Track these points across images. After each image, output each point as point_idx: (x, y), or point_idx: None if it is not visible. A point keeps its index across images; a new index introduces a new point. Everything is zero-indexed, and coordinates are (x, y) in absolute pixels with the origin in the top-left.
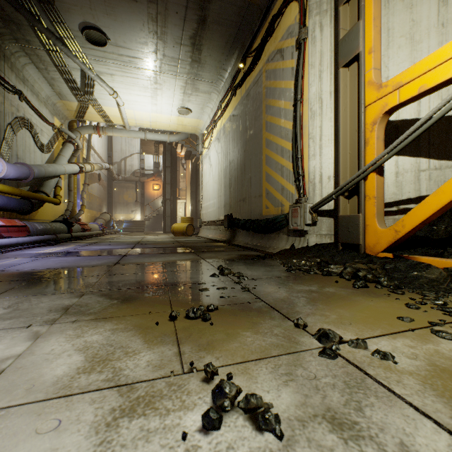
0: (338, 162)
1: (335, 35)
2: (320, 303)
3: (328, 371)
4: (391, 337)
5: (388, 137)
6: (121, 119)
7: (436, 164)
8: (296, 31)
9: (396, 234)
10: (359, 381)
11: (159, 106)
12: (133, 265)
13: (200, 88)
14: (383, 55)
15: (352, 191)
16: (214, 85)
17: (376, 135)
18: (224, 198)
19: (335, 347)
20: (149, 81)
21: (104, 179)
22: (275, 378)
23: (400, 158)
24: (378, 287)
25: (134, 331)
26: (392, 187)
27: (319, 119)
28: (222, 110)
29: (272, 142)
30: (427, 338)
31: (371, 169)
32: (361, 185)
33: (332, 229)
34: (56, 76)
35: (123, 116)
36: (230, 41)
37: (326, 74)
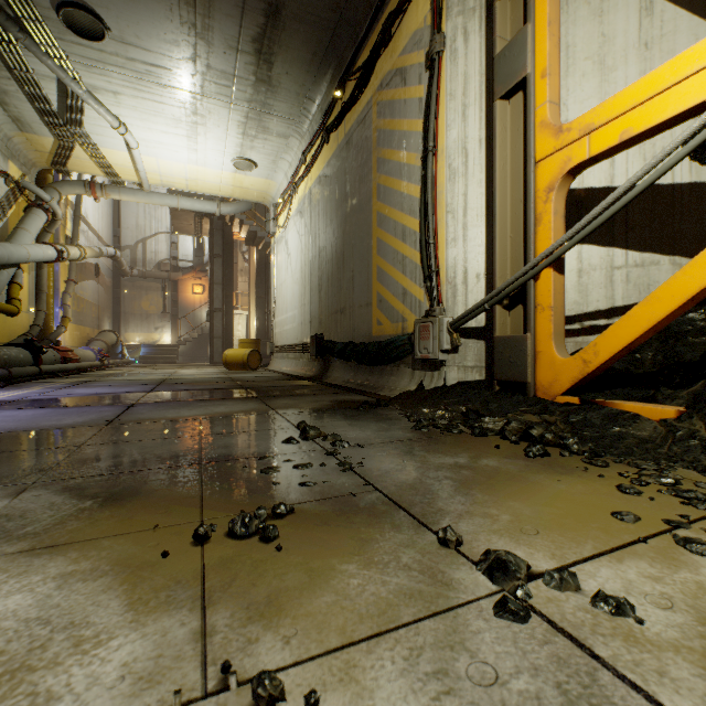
0: (494, 251)
1: (487, 49)
2: (478, 490)
3: (519, 656)
4: (614, 558)
5: (566, 214)
6: (134, 171)
7: (636, 258)
8: (426, 39)
9: (585, 367)
10: (587, 681)
11: (201, 154)
12: (143, 423)
13: (271, 128)
14: (560, 86)
15: (514, 297)
16: (294, 124)
17: (553, 208)
18: (311, 307)
19: (522, 592)
20: (183, 109)
21: (105, 273)
22: (414, 691)
23: (585, 248)
24: (566, 454)
25: (111, 577)
26: (573, 293)
27: (463, 182)
28: (306, 165)
29: (388, 218)
30: (675, 557)
31: (546, 263)
32: (531, 288)
33: (482, 359)
34: (11, 88)
35: (137, 166)
36: (320, 52)
37: (474, 111)
